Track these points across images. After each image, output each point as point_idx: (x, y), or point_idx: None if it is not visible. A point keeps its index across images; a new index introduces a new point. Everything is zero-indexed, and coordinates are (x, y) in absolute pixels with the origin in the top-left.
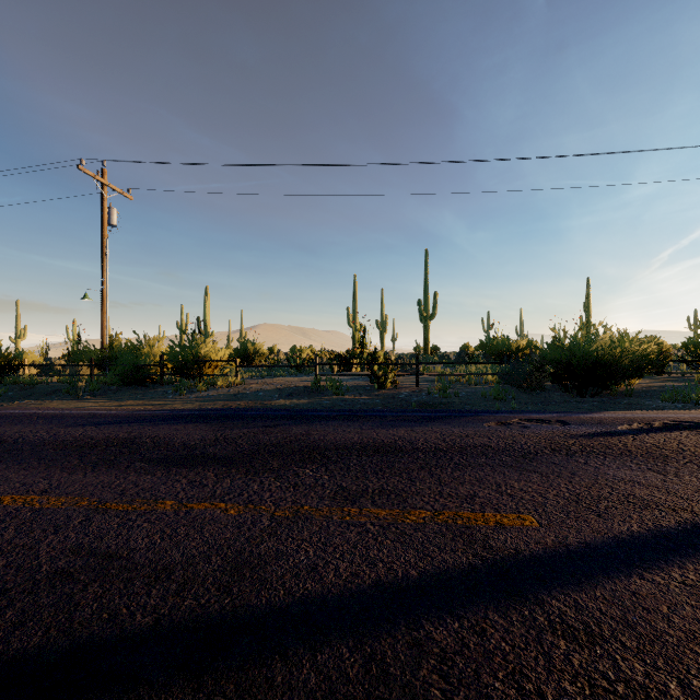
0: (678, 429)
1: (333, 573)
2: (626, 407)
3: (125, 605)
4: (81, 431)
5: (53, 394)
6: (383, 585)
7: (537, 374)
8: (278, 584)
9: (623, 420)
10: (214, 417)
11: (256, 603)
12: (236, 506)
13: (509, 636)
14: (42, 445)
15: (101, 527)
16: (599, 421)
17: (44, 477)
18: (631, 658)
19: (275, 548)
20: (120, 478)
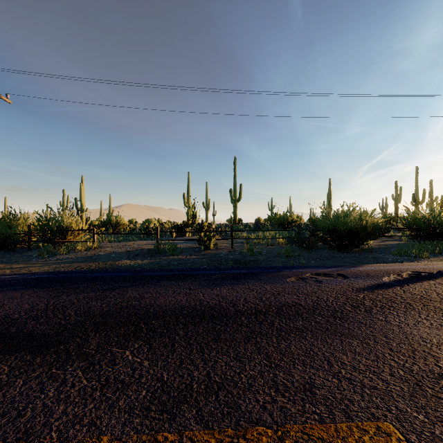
0: (423, 279)
1: None
2: (374, 260)
3: None
4: None
5: None
6: None
7: (312, 238)
8: None
9: (382, 272)
10: (60, 280)
11: None
12: None
13: None
14: None
15: None
16: (367, 274)
17: None
18: None
19: None
20: None
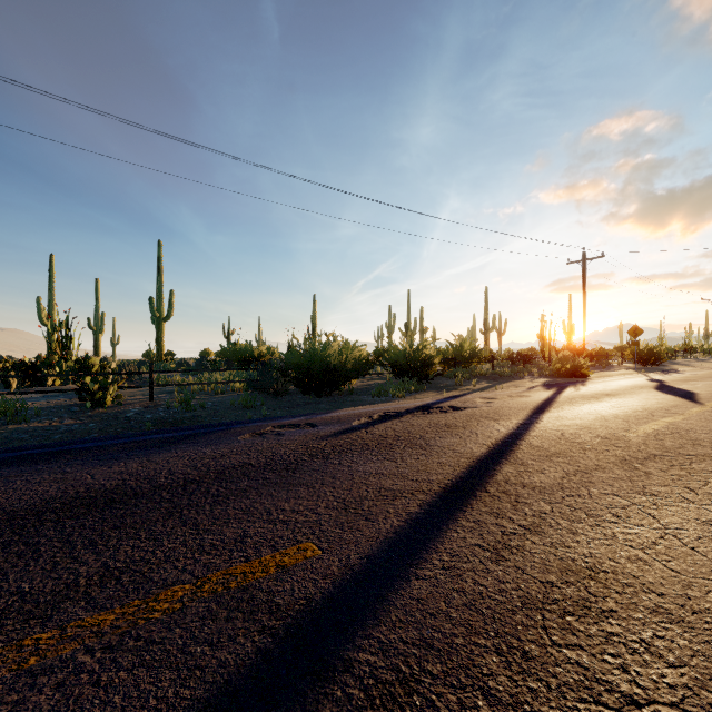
0: (390, 419)
1: None
2: (352, 404)
3: None
4: None
5: None
6: None
7: (282, 379)
8: None
9: (355, 416)
10: None
11: None
12: None
13: None
14: None
15: None
16: (339, 419)
17: None
18: (444, 690)
19: None
20: None
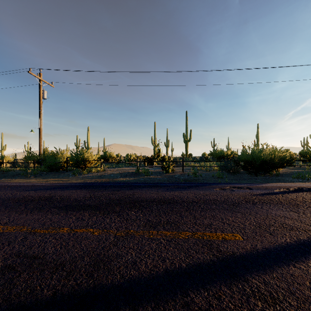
0: (301, 191)
1: (144, 265)
2: (277, 181)
3: (39, 284)
4: (27, 193)
5: (16, 175)
6: (169, 272)
7: (236, 166)
8: (117, 272)
9: (276, 187)
10: (90, 186)
11: (105, 282)
12: (98, 230)
13: (232, 299)
14: (8, 200)
15: (31, 242)
16: (266, 188)
17: (6, 216)
18: None
19: (116, 252)
20: (43, 216)
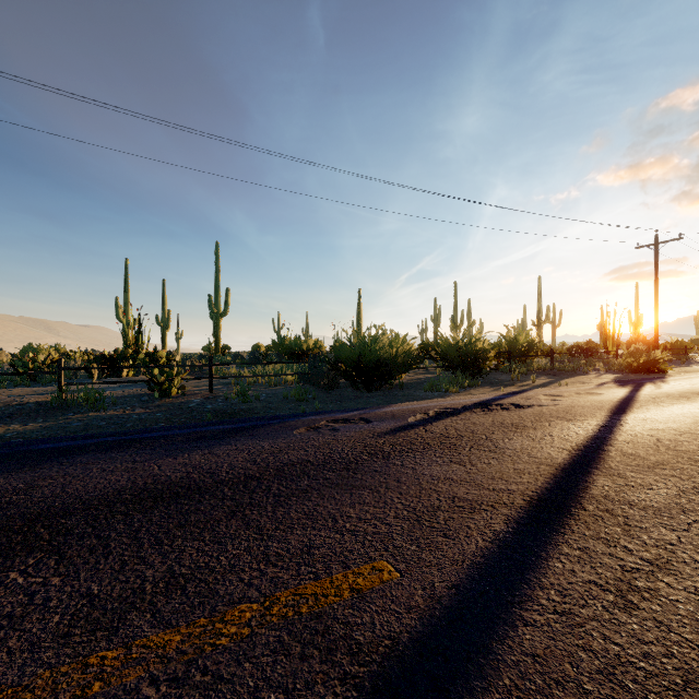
0: (448, 416)
1: None
2: (404, 399)
3: None
4: None
5: None
6: None
7: (332, 372)
8: None
9: (409, 412)
10: None
11: None
12: None
13: None
14: None
15: None
16: (393, 415)
17: None
18: None
19: None
20: None
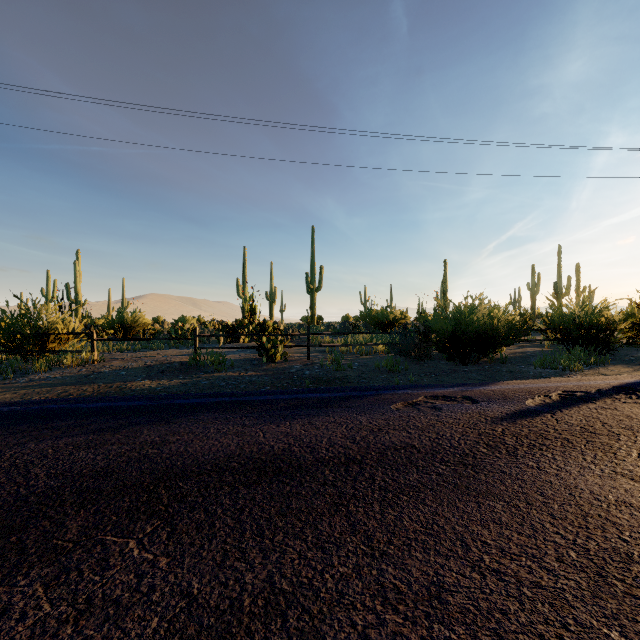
0: (580, 402)
1: None
2: (510, 375)
3: None
4: None
5: None
6: None
7: (424, 343)
8: None
9: (523, 393)
10: (29, 416)
11: None
12: None
13: None
14: None
15: None
16: (503, 395)
17: None
18: None
19: None
20: None
